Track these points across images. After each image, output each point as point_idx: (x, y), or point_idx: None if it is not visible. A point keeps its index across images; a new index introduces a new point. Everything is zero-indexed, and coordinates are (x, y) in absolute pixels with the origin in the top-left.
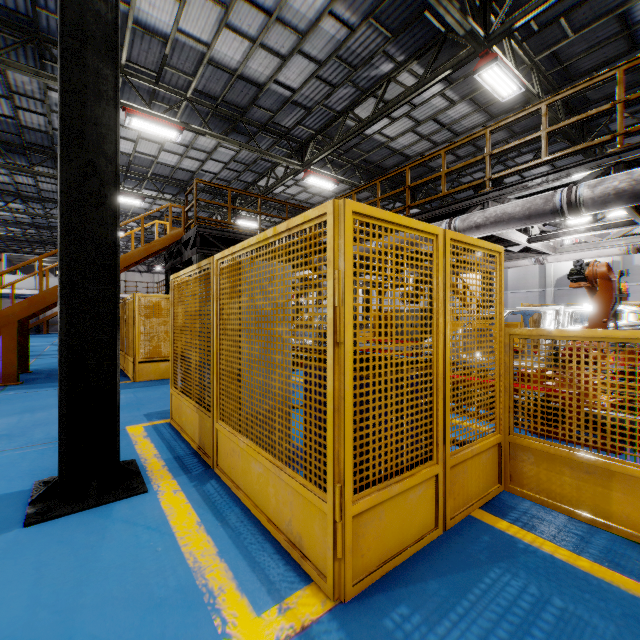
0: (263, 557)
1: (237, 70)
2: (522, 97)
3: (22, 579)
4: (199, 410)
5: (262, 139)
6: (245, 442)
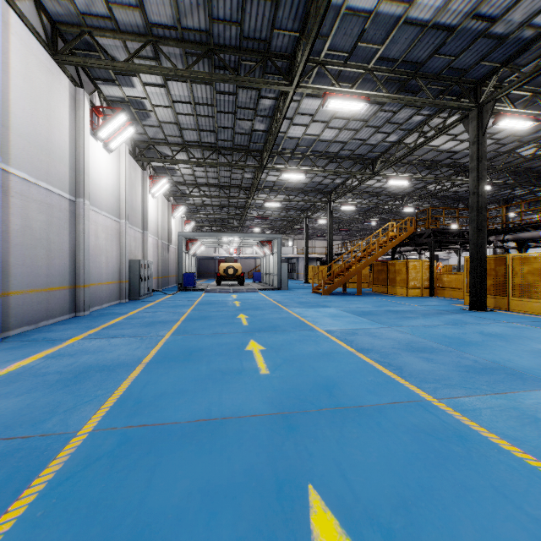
0: None
1: (447, 150)
2: None
3: (496, 315)
4: (496, 297)
5: (442, 169)
6: (530, 300)
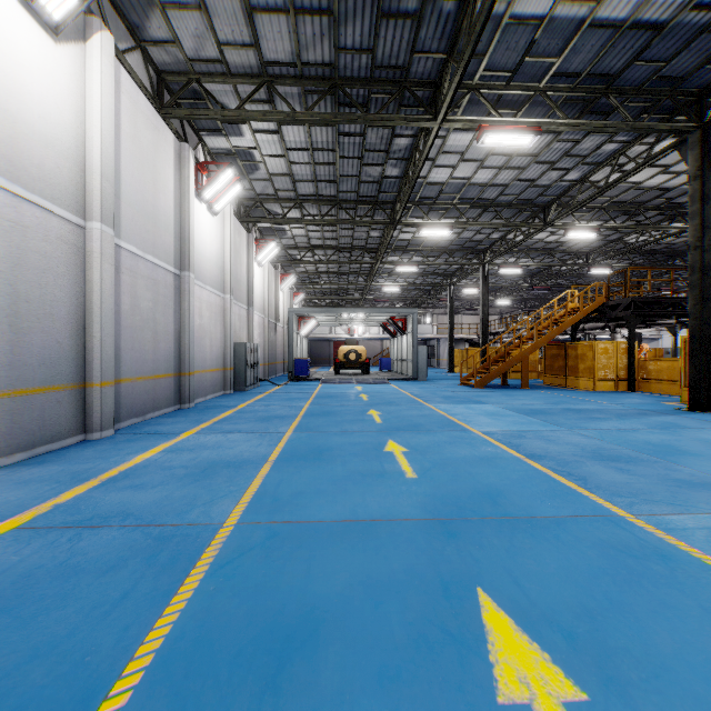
0: None
1: (654, 187)
2: None
3: None
4: None
5: (647, 213)
6: None
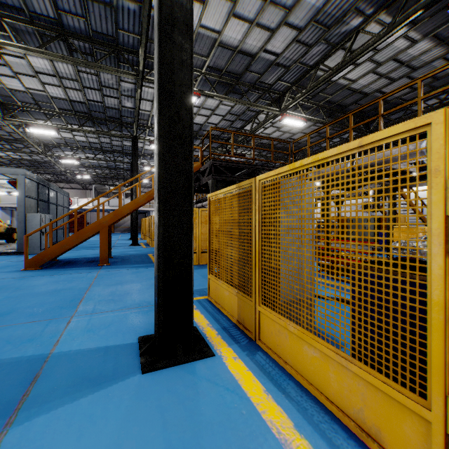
0: (339, 439)
1: (237, 47)
2: None
3: (153, 420)
4: (239, 294)
5: (250, 95)
6: (295, 327)
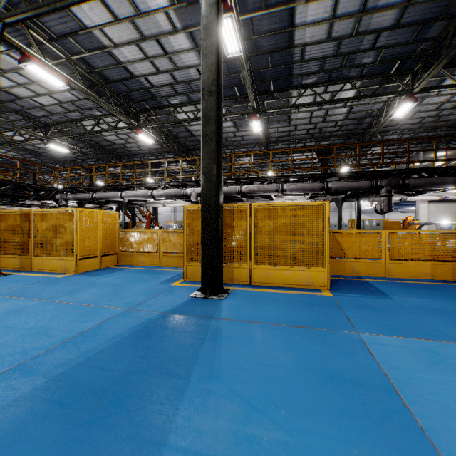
0: (59, 274)
1: (4, 88)
2: (162, 137)
3: None
4: (22, 256)
5: (14, 115)
6: (49, 257)
